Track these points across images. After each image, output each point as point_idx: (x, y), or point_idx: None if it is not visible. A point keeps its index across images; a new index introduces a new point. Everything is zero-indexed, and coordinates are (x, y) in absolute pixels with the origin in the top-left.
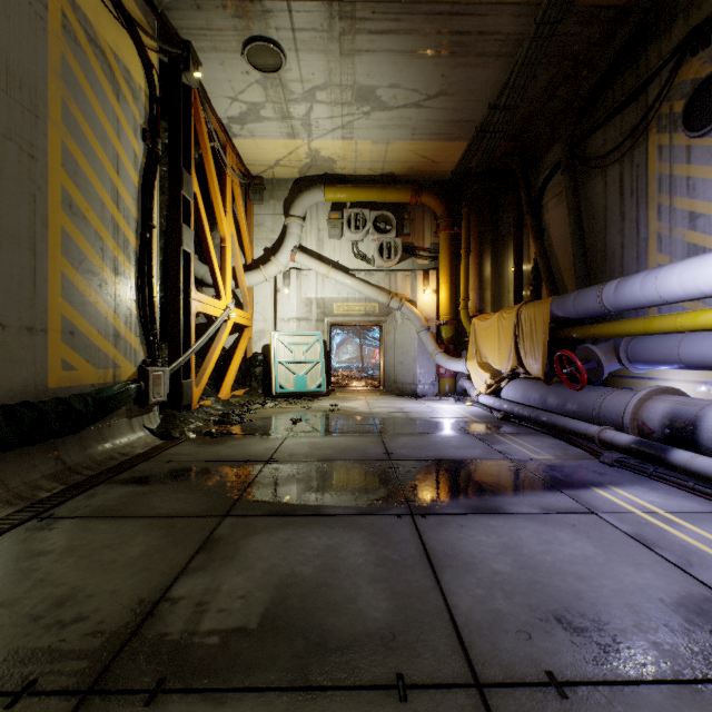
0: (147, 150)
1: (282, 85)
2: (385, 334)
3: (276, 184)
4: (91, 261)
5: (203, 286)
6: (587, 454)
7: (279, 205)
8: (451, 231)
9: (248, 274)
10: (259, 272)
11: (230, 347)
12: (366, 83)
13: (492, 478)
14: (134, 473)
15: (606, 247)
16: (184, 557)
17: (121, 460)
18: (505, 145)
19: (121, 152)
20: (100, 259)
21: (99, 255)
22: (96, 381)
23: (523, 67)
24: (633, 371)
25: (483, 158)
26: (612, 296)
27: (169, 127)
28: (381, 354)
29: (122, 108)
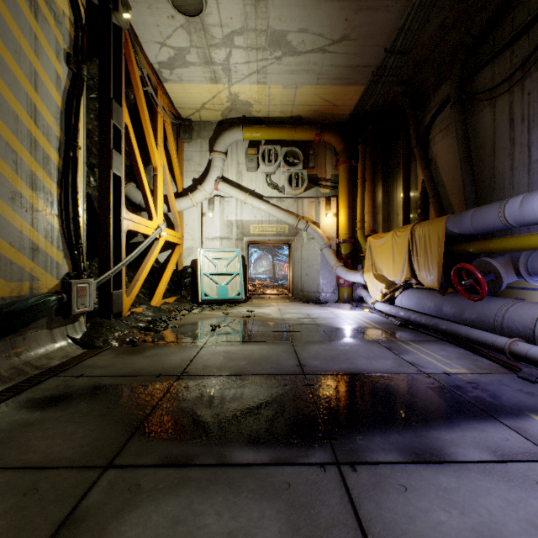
0: (72, 75)
1: (203, 29)
2: (293, 250)
3: (202, 125)
4: (1, 173)
5: (141, 210)
6: (499, 366)
7: (205, 143)
8: (349, 164)
9: (178, 200)
10: (188, 198)
11: (164, 261)
12: (278, 28)
13: (416, 401)
14: (34, 392)
15: (495, 171)
16: None
17: (31, 374)
18: (396, 89)
19: (40, 70)
20: (13, 172)
21: (11, 167)
22: (7, 294)
23: (419, 9)
24: (532, 283)
25: (377, 101)
26: (517, 211)
27: (100, 61)
28: (289, 267)
29: (42, 27)
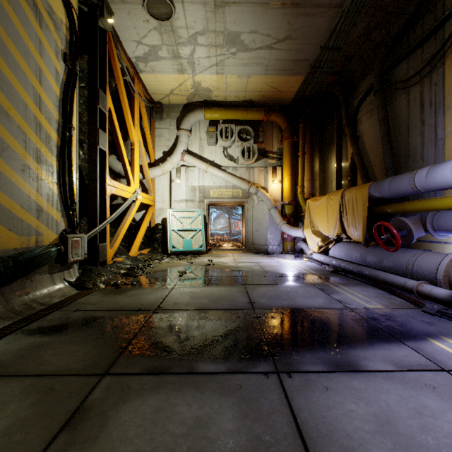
0: (67, 70)
1: (172, 31)
2: (246, 211)
3: (171, 107)
4: (14, 150)
5: (120, 178)
6: (409, 303)
7: (173, 122)
8: (291, 140)
9: (151, 169)
10: (159, 167)
11: (140, 220)
12: (233, 30)
13: (340, 329)
14: (42, 322)
15: (409, 146)
16: (44, 439)
17: (38, 309)
18: (330, 78)
19: (44, 68)
20: (23, 149)
21: (22, 145)
22: (18, 245)
23: (348, 15)
24: (437, 237)
25: (314, 88)
26: (424, 179)
27: (89, 57)
28: (243, 224)
29: (45, 33)
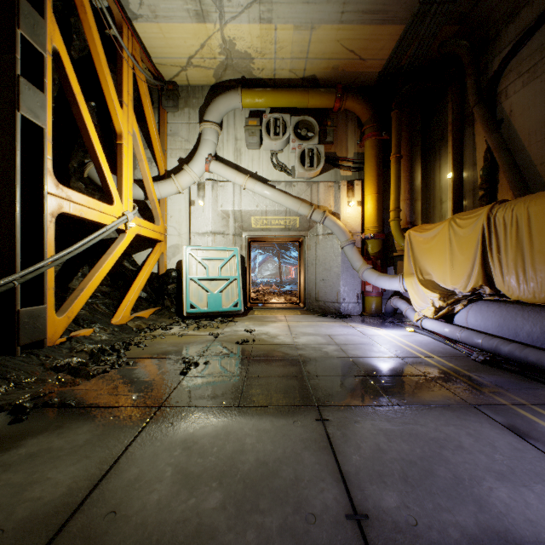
0: None
1: None
2: (306, 249)
3: (191, 91)
4: None
5: None
6: None
7: (194, 113)
8: (378, 138)
9: (158, 183)
10: (171, 181)
11: (143, 263)
12: None
13: None
14: None
15: None
16: None
17: None
18: (447, 30)
19: None
20: None
21: None
22: None
23: None
24: None
25: (419, 49)
26: None
27: None
28: (300, 270)
29: None
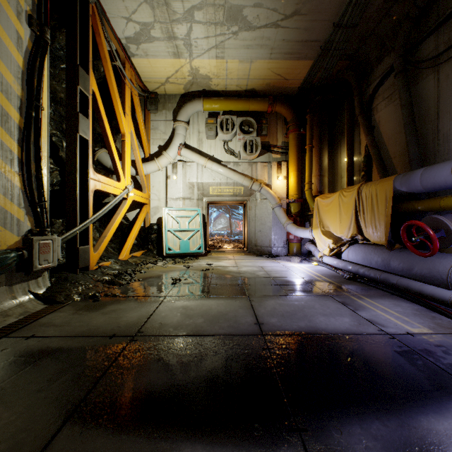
0: (35, 37)
1: (166, 4)
2: (248, 209)
3: (167, 98)
4: None
5: (113, 174)
6: None
7: (170, 113)
8: (298, 132)
9: (145, 164)
10: (154, 162)
11: (133, 219)
12: (235, 3)
13: (388, 371)
14: None
15: (439, 133)
16: None
17: None
18: (341, 63)
19: None
20: None
21: None
22: None
23: None
24: None
25: (324, 74)
26: None
27: (67, 30)
28: (244, 224)
29: None
